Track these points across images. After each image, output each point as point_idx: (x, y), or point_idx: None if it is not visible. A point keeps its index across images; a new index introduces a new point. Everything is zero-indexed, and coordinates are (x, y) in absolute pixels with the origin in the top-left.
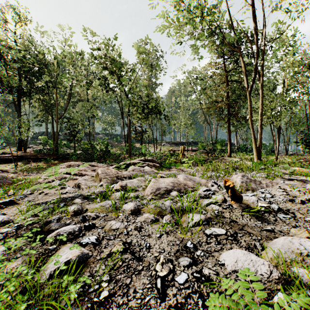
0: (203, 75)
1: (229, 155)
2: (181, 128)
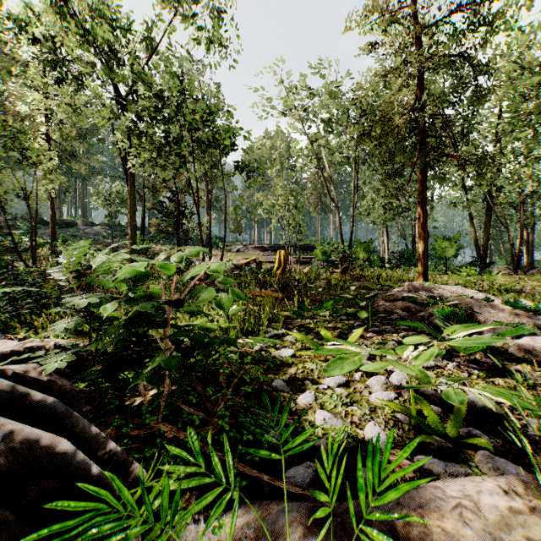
0: (328, 86)
1: (423, 276)
2: (275, 211)
